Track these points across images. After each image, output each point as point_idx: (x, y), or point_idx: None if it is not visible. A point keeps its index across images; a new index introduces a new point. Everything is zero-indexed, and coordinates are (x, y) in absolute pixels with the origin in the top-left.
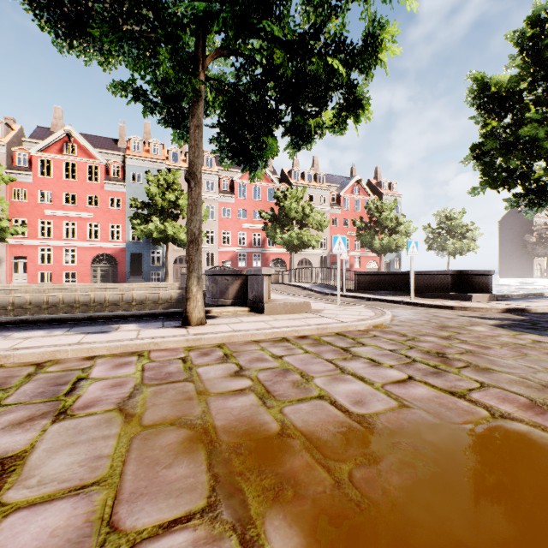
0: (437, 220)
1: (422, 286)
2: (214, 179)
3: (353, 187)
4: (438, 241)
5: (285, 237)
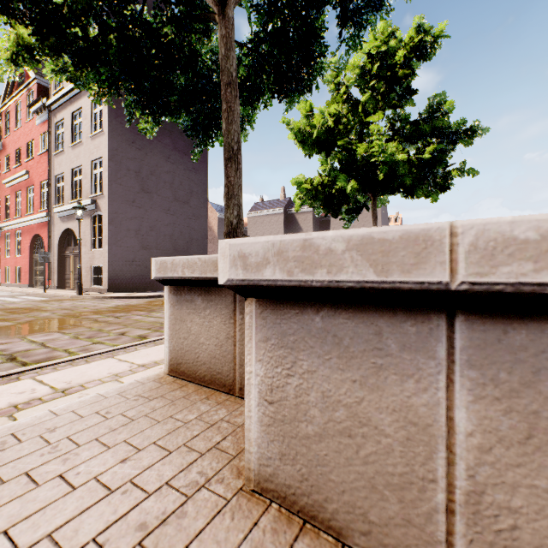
0: None
1: None
2: None
3: None
4: None
5: None
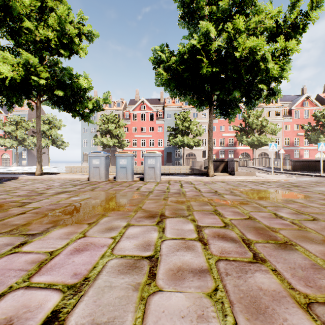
0: None
1: None
2: (206, 111)
3: (302, 102)
4: None
5: (249, 140)
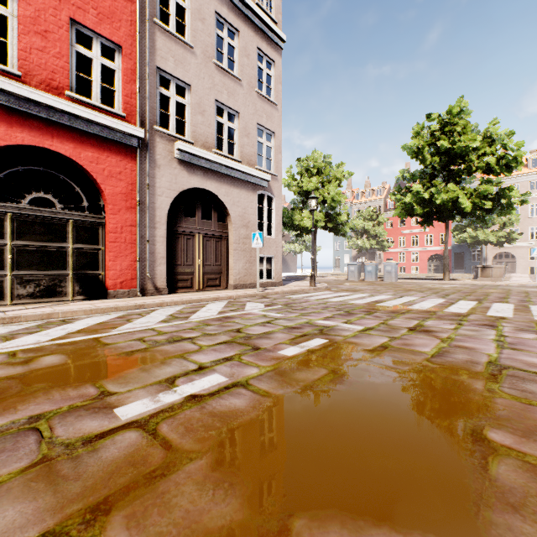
0: None
1: None
2: None
3: None
4: None
5: None
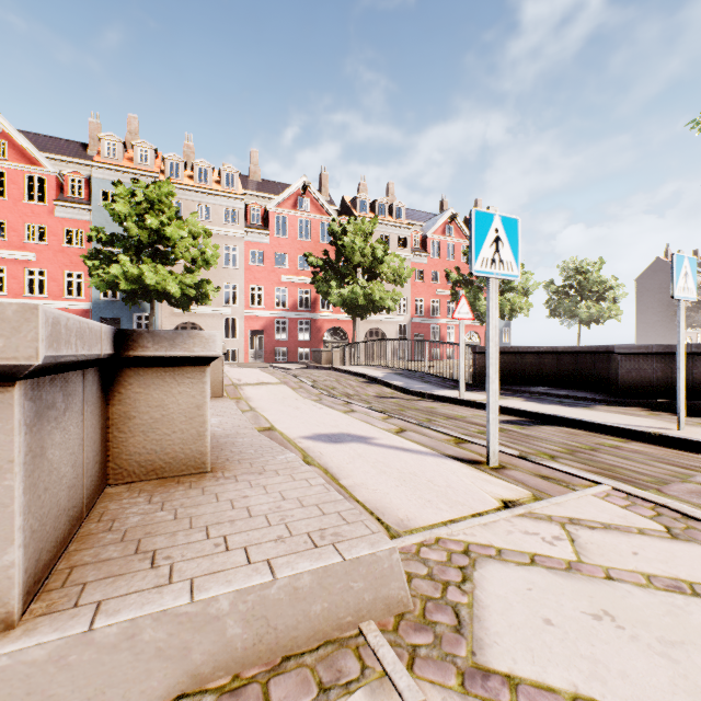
0: (563, 274)
1: (648, 381)
2: (237, 206)
3: (445, 225)
4: (567, 303)
5: (345, 293)
